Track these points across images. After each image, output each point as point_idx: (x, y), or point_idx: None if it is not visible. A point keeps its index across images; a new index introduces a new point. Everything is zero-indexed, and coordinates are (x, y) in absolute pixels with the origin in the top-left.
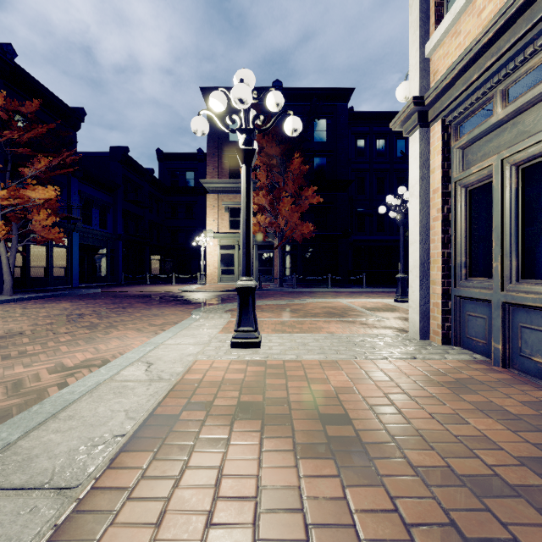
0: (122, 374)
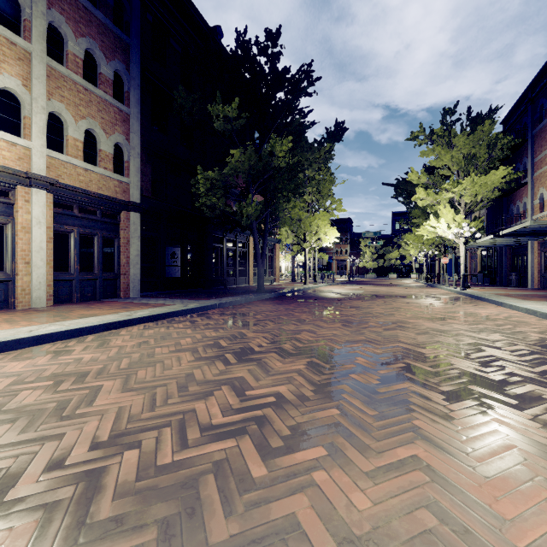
0: (60, 327)
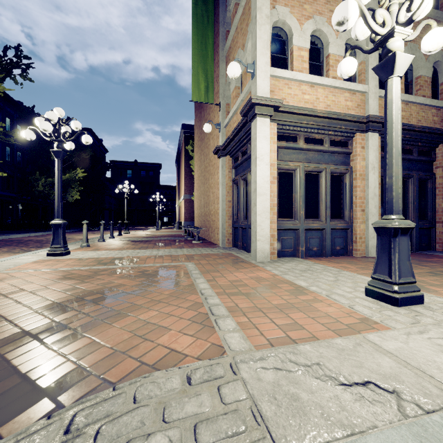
0: None
